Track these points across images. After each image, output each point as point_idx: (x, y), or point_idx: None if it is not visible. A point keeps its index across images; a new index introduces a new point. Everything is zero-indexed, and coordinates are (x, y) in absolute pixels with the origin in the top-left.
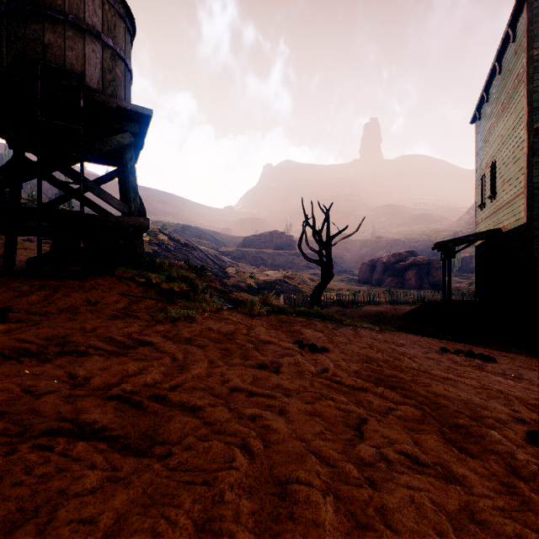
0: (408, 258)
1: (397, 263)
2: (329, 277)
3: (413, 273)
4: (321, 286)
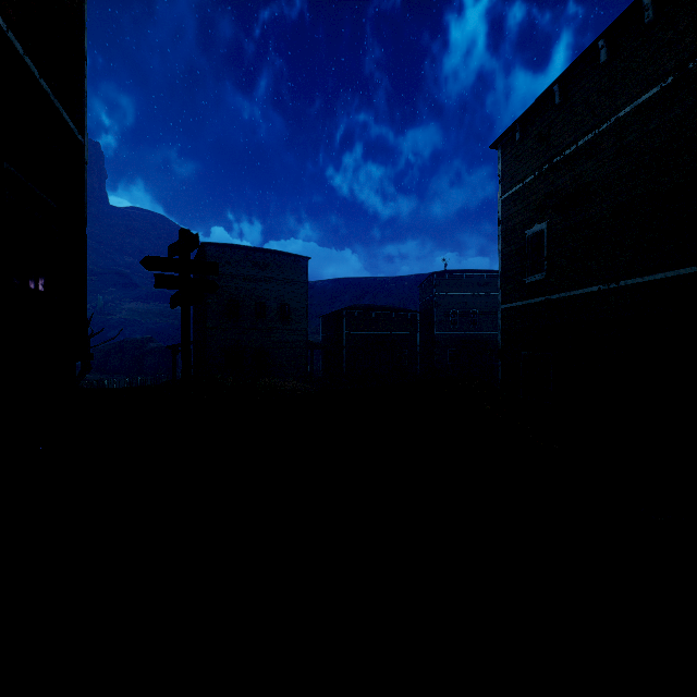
0: (148, 345)
1: (137, 349)
2: (89, 369)
3: (153, 359)
4: (81, 377)
